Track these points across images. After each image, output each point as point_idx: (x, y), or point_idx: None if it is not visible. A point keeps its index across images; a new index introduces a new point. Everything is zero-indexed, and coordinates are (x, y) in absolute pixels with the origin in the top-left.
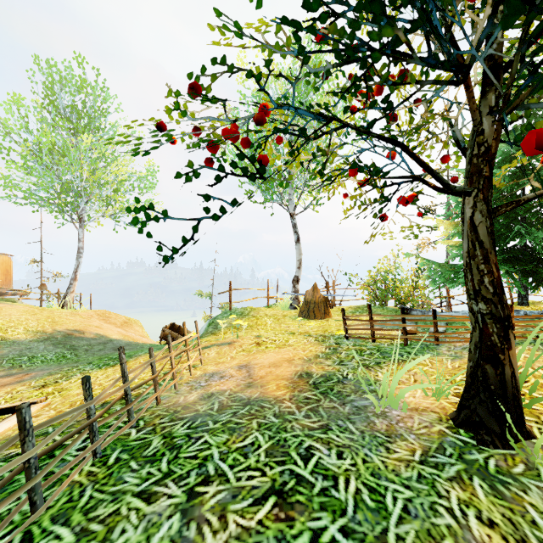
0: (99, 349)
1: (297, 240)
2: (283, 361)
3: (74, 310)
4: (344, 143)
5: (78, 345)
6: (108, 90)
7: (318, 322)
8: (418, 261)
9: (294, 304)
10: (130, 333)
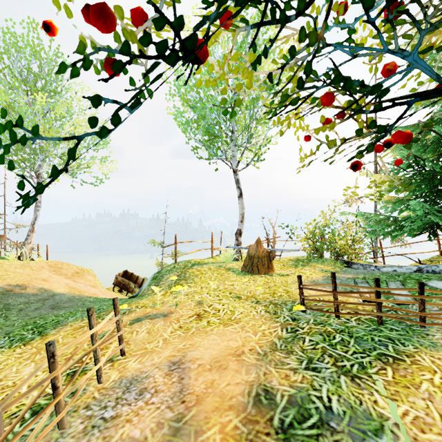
0: (36, 307)
1: (240, 195)
2: (230, 355)
3: (26, 261)
4: (324, 46)
5: (13, 304)
6: (62, 54)
7: (262, 278)
8: (357, 216)
9: (237, 256)
10: (78, 285)
